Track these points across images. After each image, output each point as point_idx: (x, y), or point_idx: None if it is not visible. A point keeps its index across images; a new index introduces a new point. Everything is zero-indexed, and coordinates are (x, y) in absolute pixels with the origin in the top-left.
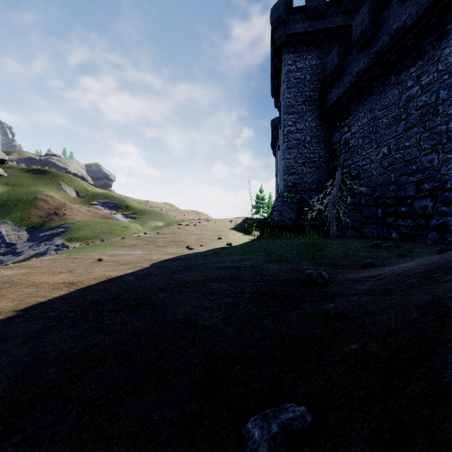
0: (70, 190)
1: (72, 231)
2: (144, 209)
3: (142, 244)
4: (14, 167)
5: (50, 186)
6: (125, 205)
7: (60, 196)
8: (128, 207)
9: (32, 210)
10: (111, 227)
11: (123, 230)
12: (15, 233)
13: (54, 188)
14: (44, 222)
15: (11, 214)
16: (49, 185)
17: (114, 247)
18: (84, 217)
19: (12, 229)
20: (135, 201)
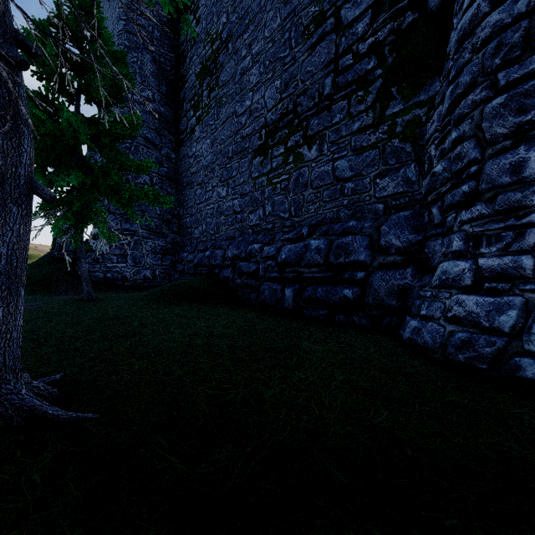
0: None
1: None
2: (32, 254)
3: None
4: None
5: None
6: None
7: None
8: None
9: None
10: None
11: None
12: None
13: None
14: None
15: None
16: None
17: None
18: None
19: None
20: None
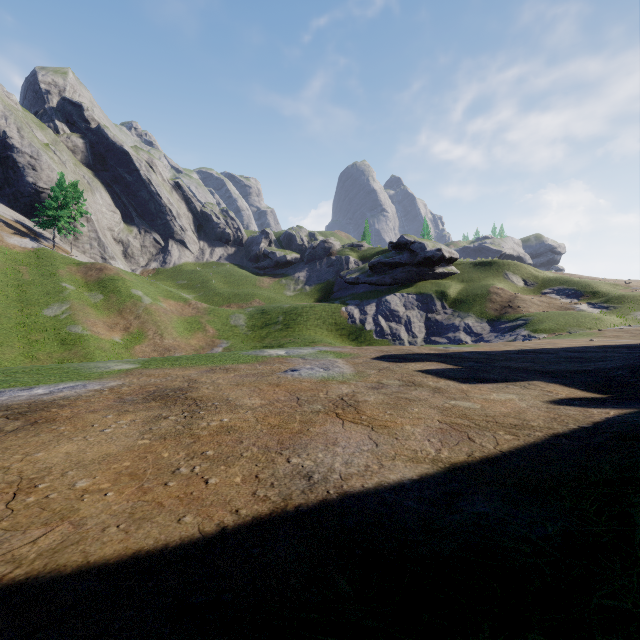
0: (517, 279)
1: (533, 323)
2: (623, 295)
3: (626, 335)
4: (462, 263)
5: (497, 278)
6: (590, 291)
7: (508, 287)
8: (595, 294)
9: (488, 304)
10: (577, 320)
11: (593, 323)
12: (479, 325)
13: (501, 280)
14: (500, 315)
15: (472, 308)
16: (495, 277)
17: (592, 337)
18: (538, 309)
19: (475, 322)
20: (607, 284)
